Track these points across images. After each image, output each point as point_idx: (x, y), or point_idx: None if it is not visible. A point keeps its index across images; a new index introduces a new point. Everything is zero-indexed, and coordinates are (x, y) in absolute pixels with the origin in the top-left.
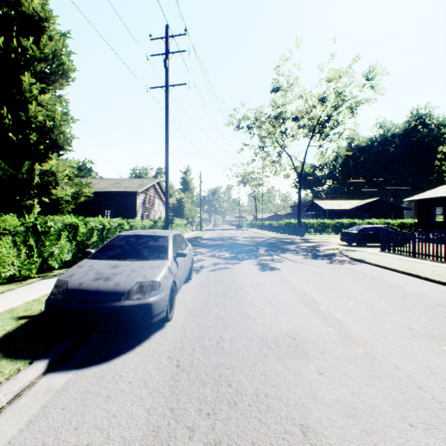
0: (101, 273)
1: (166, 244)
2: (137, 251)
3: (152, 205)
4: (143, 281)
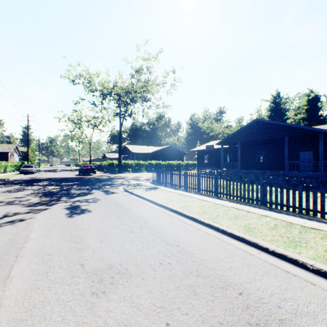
0: (26, 168)
1: (33, 166)
2: (29, 167)
3: (13, 156)
4: (32, 169)
